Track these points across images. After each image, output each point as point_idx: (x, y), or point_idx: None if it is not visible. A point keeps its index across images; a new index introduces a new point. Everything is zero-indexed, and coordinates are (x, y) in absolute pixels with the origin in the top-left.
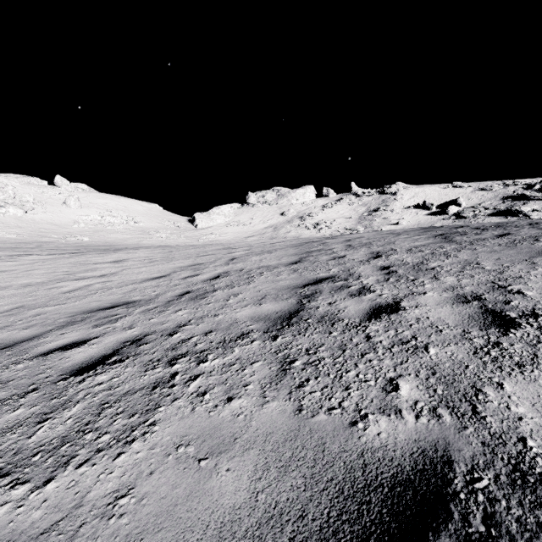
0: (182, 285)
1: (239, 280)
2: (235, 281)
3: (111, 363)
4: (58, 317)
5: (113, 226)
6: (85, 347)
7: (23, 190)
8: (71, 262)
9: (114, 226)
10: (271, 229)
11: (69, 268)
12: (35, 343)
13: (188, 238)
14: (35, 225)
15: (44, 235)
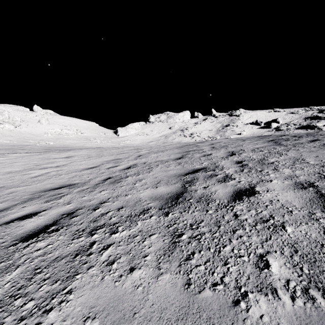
0: (106, 173)
1: (143, 170)
2: (140, 170)
3: (50, 232)
4: (24, 194)
5: (68, 135)
6: (35, 218)
7: (14, 114)
8: (39, 157)
9: (69, 135)
10: (163, 137)
11: (37, 162)
12: (3, 214)
13: (113, 142)
14: (21, 135)
15: (26, 140)
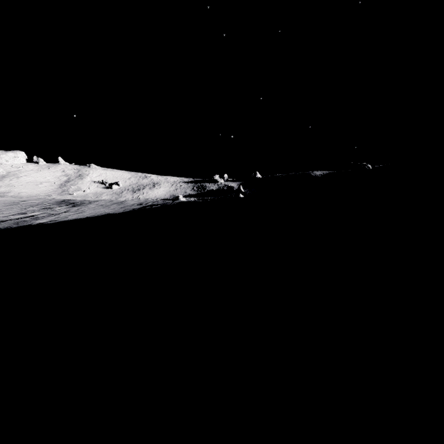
0: None
1: None
2: None
3: None
4: None
5: None
6: None
7: None
8: None
9: None
10: None
11: None
12: None
13: None
14: None
15: None
